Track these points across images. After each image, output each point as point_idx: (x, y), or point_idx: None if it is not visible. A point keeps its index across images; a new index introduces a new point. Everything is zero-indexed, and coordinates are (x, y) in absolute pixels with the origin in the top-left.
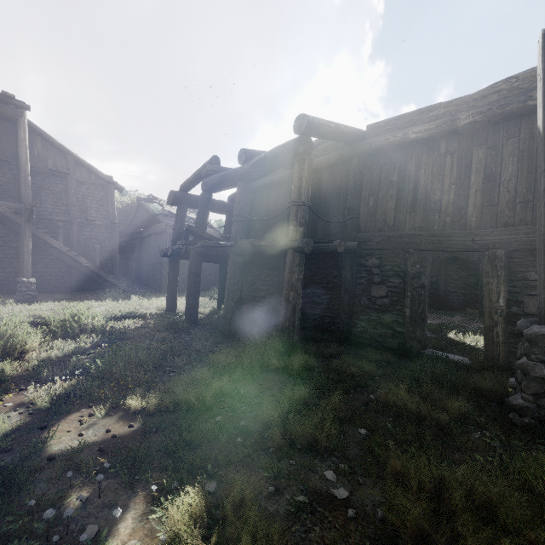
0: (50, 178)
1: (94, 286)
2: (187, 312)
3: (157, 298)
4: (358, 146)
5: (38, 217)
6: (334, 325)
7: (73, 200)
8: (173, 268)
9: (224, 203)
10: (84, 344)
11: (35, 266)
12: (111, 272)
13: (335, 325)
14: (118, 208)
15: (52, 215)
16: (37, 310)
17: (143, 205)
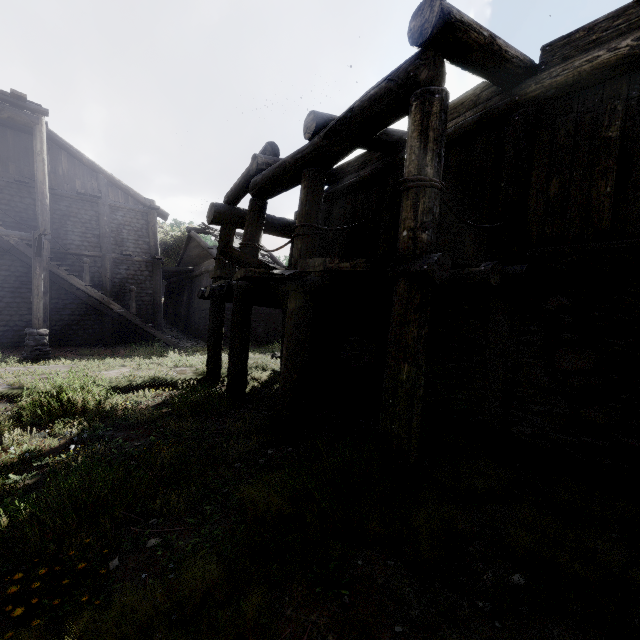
0: (78, 203)
1: (131, 338)
2: (229, 381)
3: (205, 354)
4: (523, 88)
5: (63, 252)
6: (472, 417)
7: (106, 230)
8: (215, 315)
9: (288, 222)
10: (53, 440)
11: (59, 312)
12: (152, 321)
13: (476, 417)
14: (168, 242)
15: (80, 249)
16: (23, 375)
17: (194, 237)
